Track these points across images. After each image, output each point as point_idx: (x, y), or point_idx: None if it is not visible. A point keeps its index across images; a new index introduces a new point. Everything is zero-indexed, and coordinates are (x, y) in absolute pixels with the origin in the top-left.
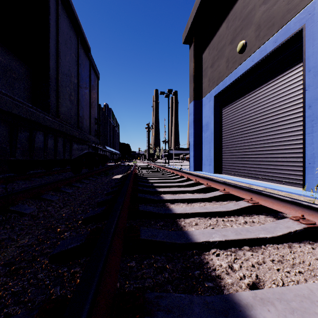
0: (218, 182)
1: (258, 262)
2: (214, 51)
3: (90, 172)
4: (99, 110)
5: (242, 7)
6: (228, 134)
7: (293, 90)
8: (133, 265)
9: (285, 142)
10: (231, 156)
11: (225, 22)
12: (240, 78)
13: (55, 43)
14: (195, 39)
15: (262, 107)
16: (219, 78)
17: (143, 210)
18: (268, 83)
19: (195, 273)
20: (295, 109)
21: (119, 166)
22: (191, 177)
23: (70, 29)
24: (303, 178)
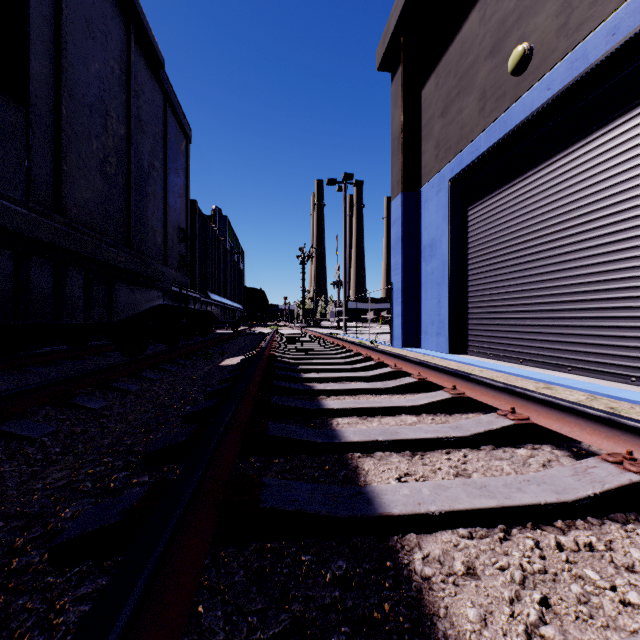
0: (486, 386)
1: None
2: (450, 79)
3: (168, 351)
4: (194, 212)
5: None
6: (482, 266)
7: None
8: None
9: (639, 280)
10: (491, 314)
11: (477, 8)
12: (514, 134)
13: (52, 16)
14: (405, 56)
15: (572, 198)
16: (461, 139)
17: (274, 508)
18: (589, 139)
19: None
20: None
21: (242, 336)
22: (404, 365)
23: None
24: None
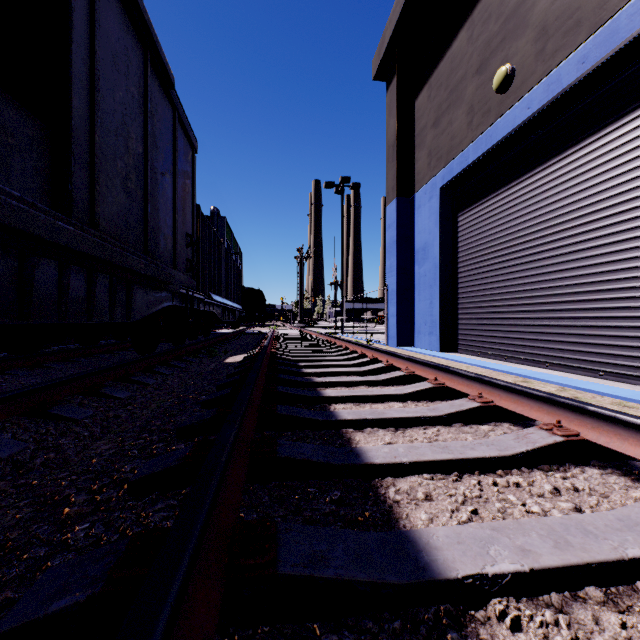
0: (462, 376)
1: None
2: (441, 92)
3: (175, 349)
4: (197, 217)
5: None
6: (471, 269)
7: (624, 169)
8: None
9: (606, 284)
10: (479, 315)
11: (466, 27)
12: (499, 147)
13: (88, 57)
14: (399, 68)
15: (550, 208)
16: (451, 149)
17: (288, 457)
18: (564, 155)
19: None
20: (630, 211)
21: (242, 336)
22: (395, 361)
23: (125, 31)
24: None
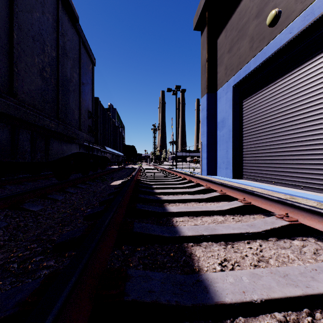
0: (265, 198)
1: None
2: (233, 32)
3: (82, 177)
4: (97, 104)
5: None
6: (251, 131)
7: None
8: None
9: None
10: (256, 157)
11: None
12: (269, 59)
13: None
14: (208, 22)
15: (304, 93)
16: (239, 64)
17: (135, 300)
18: (314, 59)
19: None
20: None
21: (123, 169)
22: (211, 185)
23: None
24: None
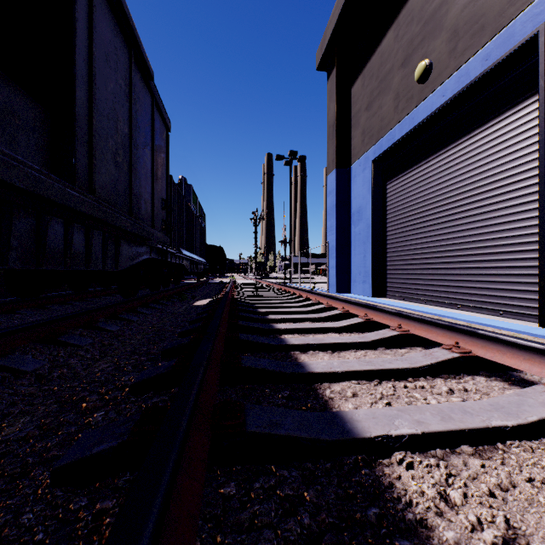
0: (386, 312)
1: (501, 484)
2: (373, 81)
3: (153, 294)
4: (170, 185)
5: (423, 1)
6: (397, 228)
7: (519, 146)
8: (231, 493)
9: (505, 240)
10: (403, 266)
11: (393, 28)
12: (419, 128)
13: (87, 57)
14: (338, 60)
15: (461, 178)
16: (381, 129)
17: (249, 366)
18: (472, 134)
19: (369, 514)
20: (524, 180)
21: (206, 285)
22: (334, 303)
23: (115, 35)
24: (539, 304)
